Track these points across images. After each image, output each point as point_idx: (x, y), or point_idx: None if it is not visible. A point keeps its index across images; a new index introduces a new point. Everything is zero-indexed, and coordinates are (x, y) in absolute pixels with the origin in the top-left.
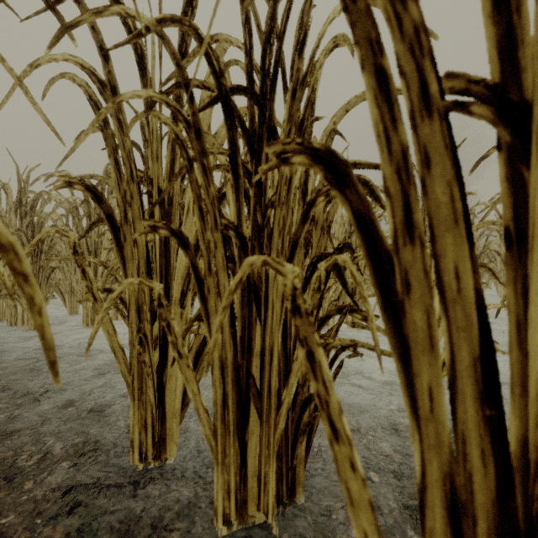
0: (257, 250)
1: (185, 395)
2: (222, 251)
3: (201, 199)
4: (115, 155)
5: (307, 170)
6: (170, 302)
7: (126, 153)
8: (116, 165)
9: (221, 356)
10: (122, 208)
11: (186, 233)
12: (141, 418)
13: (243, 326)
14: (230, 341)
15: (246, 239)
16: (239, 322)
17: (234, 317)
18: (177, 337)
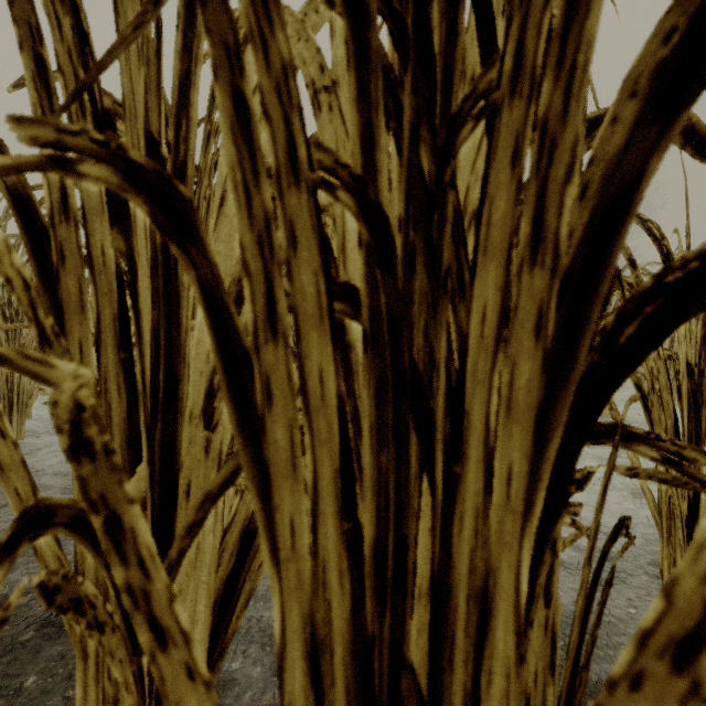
0: (421, 264)
1: (217, 633)
2: (313, 257)
3: (239, 66)
4: (37, 47)
5: (545, 50)
6: (179, 414)
7: (66, 44)
8: (39, 70)
9: (310, 616)
10: (55, 181)
11: (218, 250)
12: (105, 702)
13: (380, 507)
14: (341, 563)
15: (390, 226)
16: (367, 495)
17: (354, 479)
18: (148, 568)
